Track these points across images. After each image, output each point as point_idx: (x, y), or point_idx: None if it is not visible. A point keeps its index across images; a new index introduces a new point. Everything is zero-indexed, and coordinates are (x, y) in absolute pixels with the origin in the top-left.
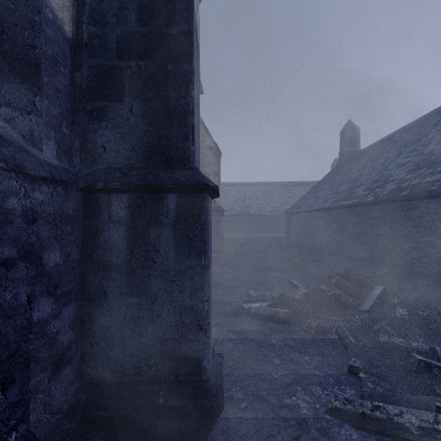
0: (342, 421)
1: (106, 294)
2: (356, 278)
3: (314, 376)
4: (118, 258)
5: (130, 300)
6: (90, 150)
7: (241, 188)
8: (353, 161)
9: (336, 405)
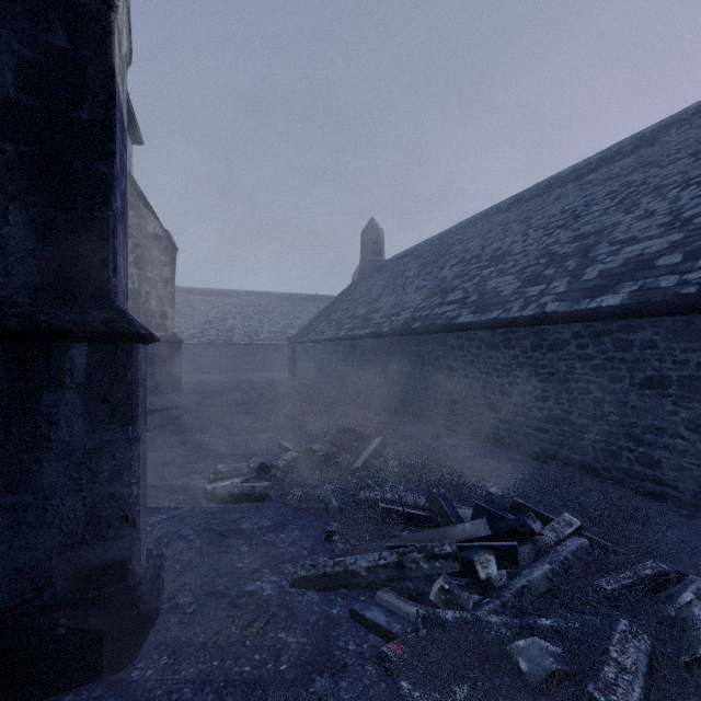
0: (307, 589)
1: None
2: (359, 430)
3: (287, 554)
4: None
5: (4, 501)
6: None
7: (219, 299)
8: (376, 275)
9: (301, 574)
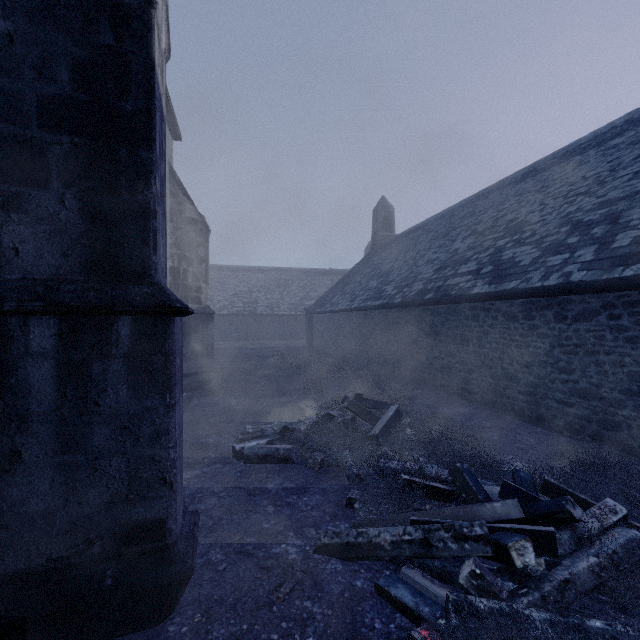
0: (330, 556)
1: (21, 455)
2: (374, 397)
3: (310, 517)
4: (41, 404)
5: (61, 459)
6: None
7: (245, 275)
8: (387, 249)
9: (325, 541)
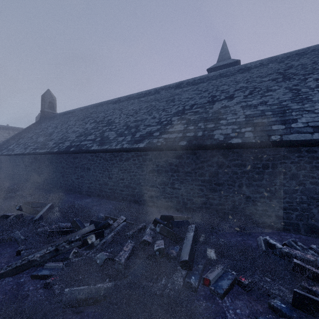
0: (5, 278)
1: None
2: (38, 202)
3: None
4: None
5: None
6: None
7: None
8: (51, 120)
9: (1, 272)
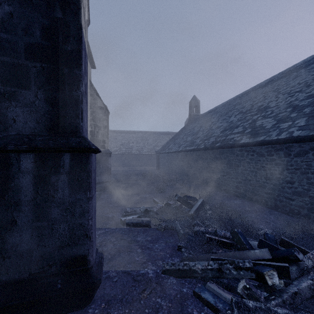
0: (170, 275)
1: (16, 222)
2: (191, 195)
3: (159, 255)
4: (26, 196)
5: (36, 224)
6: (2, 121)
7: (126, 134)
8: (196, 121)
9: (167, 268)
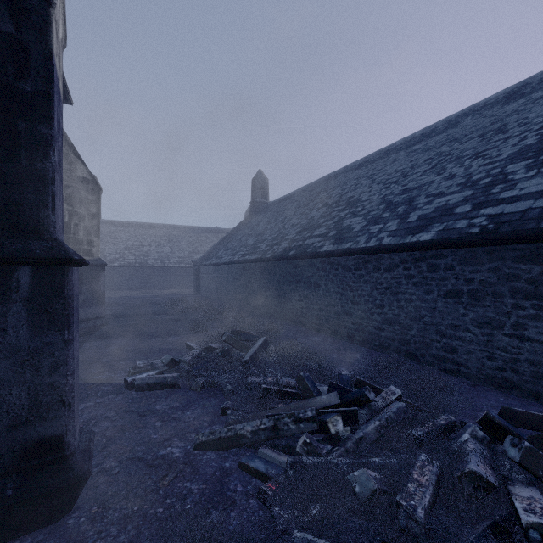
0: (206, 450)
1: None
2: (248, 332)
3: (192, 426)
4: None
5: None
6: None
7: (137, 230)
8: (262, 213)
9: (202, 439)
